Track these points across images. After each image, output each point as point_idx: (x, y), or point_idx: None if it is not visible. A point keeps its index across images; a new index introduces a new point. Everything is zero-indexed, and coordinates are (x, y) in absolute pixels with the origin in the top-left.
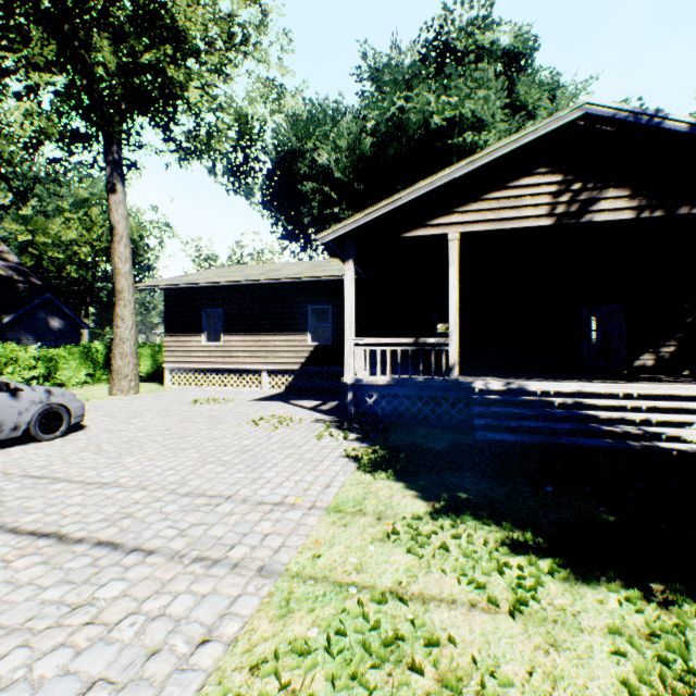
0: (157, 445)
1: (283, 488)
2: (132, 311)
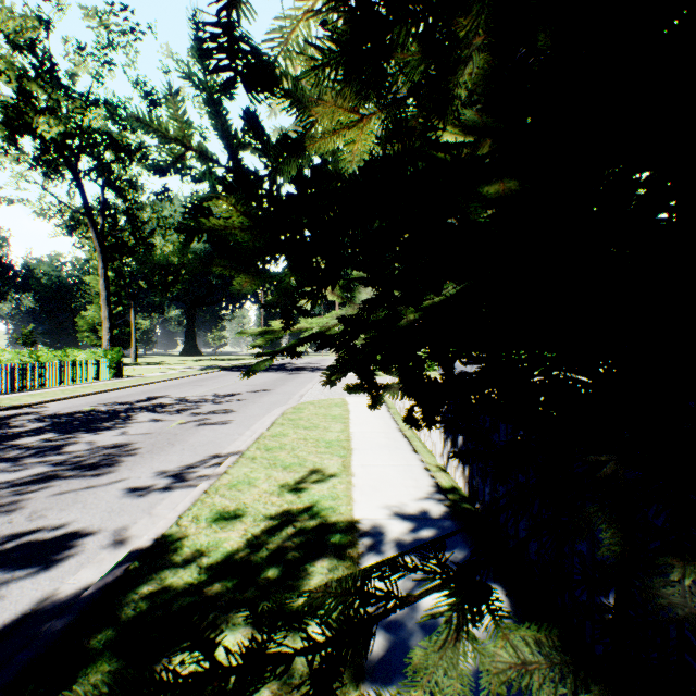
0: None
1: None
2: None
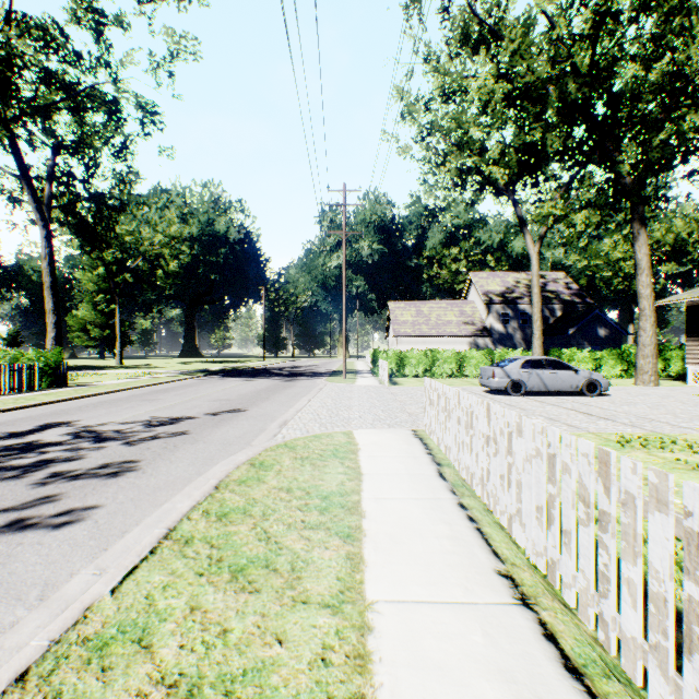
0: (643, 406)
1: (696, 426)
2: (650, 324)
